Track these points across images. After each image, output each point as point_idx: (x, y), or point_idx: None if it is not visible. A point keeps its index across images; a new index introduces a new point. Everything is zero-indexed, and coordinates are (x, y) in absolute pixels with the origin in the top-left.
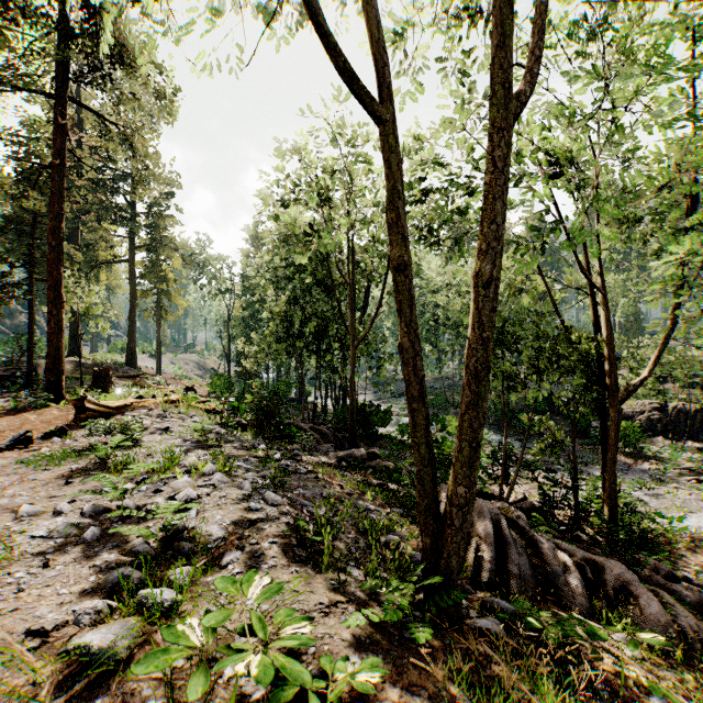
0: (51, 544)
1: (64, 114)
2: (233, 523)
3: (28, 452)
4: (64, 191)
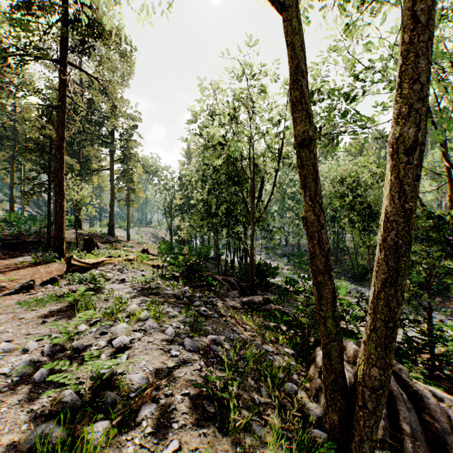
0: (8, 382)
1: (65, 73)
2: (154, 369)
3: (28, 295)
4: (65, 123)
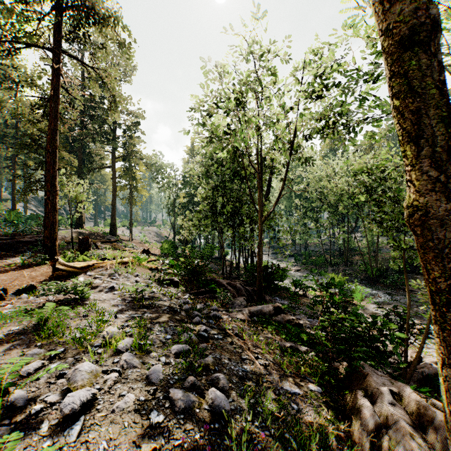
0: None
1: (57, 60)
2: None
3: None
4: (57, 114)
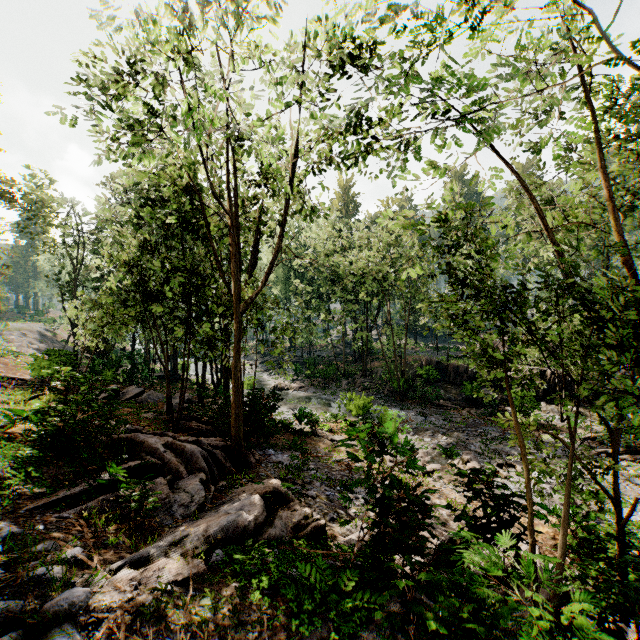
0: None
1: None
2: None
3: None
4: None
